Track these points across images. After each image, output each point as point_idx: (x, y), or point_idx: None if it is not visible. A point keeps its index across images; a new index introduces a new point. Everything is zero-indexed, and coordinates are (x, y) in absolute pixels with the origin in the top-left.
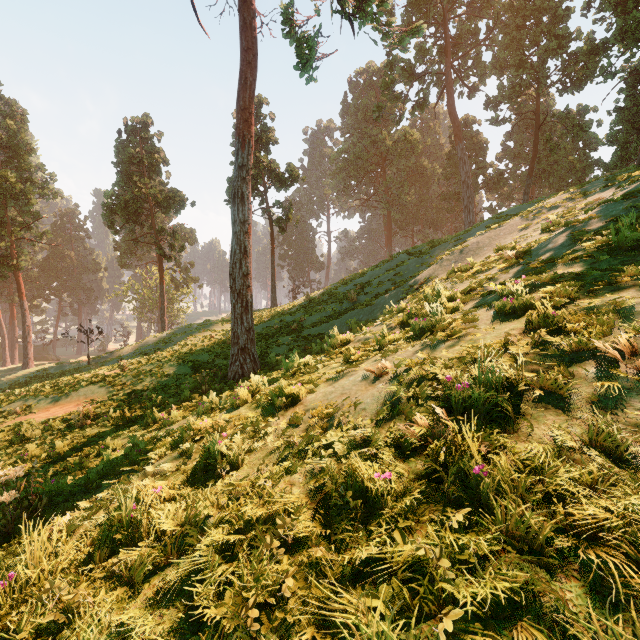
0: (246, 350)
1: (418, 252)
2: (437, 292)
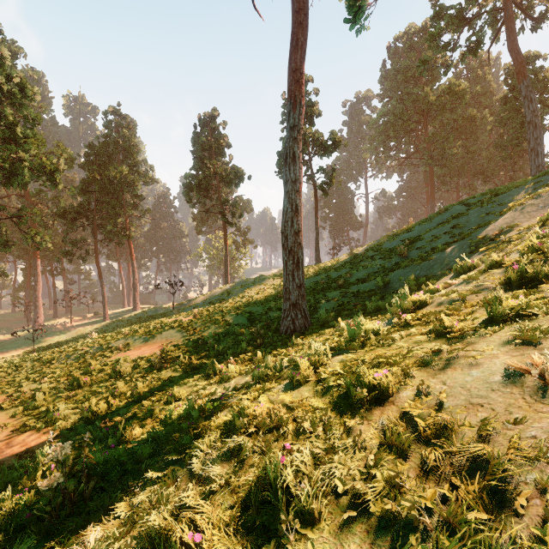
0: (297, 306)
1: (477, 202)
2: None
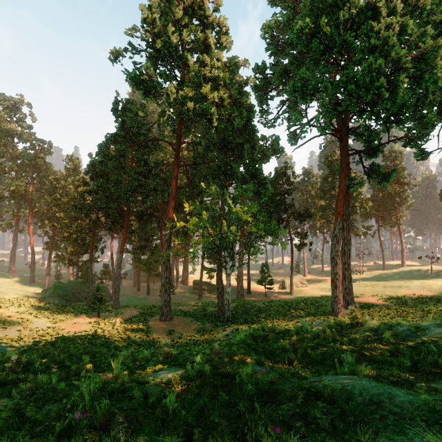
0: None
1: None
2: None
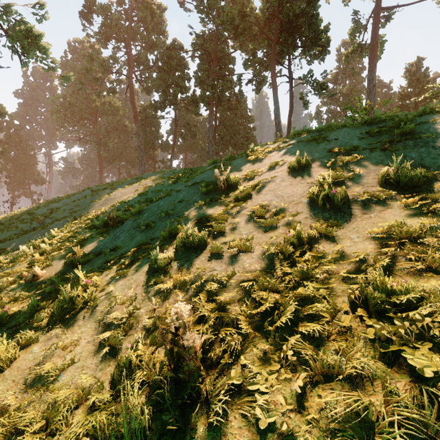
0: None
1: (98, 190)
2: (52, 233)
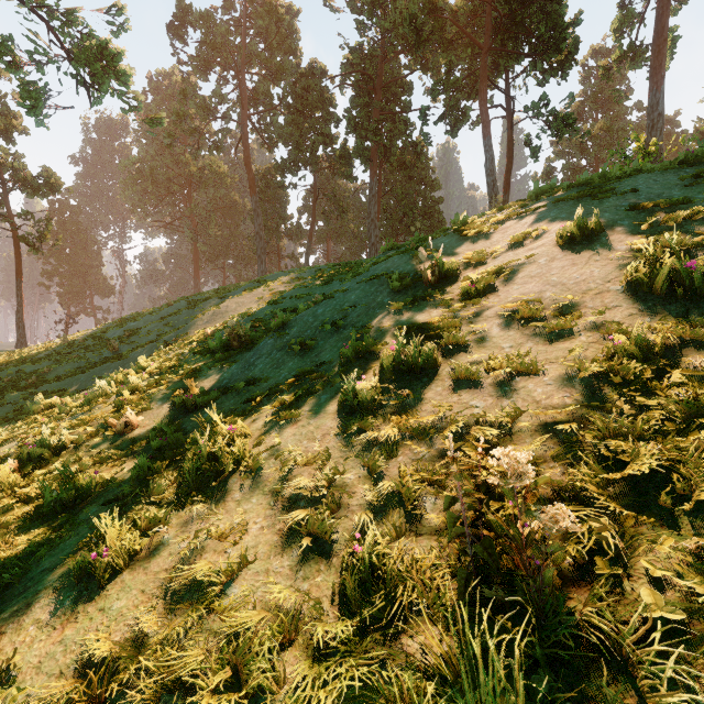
0: None
1: (198, 301)
2: (140, 363)
